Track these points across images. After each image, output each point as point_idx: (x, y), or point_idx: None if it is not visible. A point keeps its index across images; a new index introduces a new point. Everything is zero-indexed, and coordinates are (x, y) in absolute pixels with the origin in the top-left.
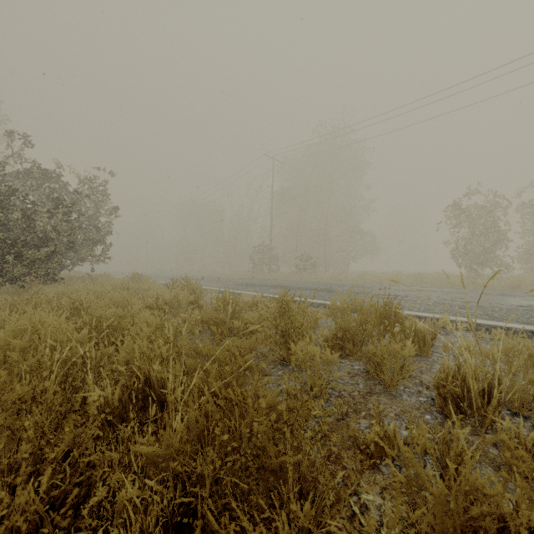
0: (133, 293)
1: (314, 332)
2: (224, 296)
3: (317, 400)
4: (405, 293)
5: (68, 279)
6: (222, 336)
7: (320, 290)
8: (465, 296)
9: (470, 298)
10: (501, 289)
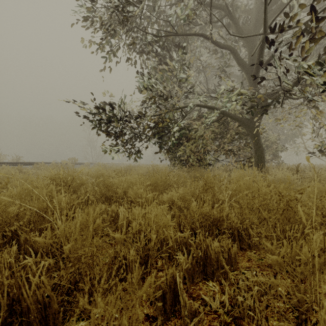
0: None
1: None
2: None
3: None
4: None
5: None
6: None
7: None
8: None
9: None
10: None
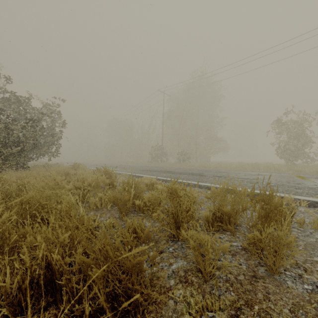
0: (71, 176)
1: (198, 213)
2: (128, 181)
3: (207, 285)
4: (252, 176)
5: (33, 166)
6: (126, 212)
7: (195, 174)
8: (295, 179)
9: (298, 180)
10: (310, 173)
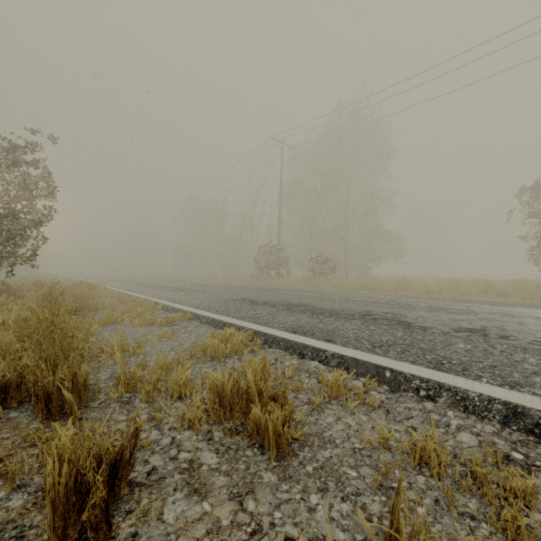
0: None
1: None
2: None
3: None
4: None
5: None
6: None
7: (383, 321)
8: None
9: None
10: None
